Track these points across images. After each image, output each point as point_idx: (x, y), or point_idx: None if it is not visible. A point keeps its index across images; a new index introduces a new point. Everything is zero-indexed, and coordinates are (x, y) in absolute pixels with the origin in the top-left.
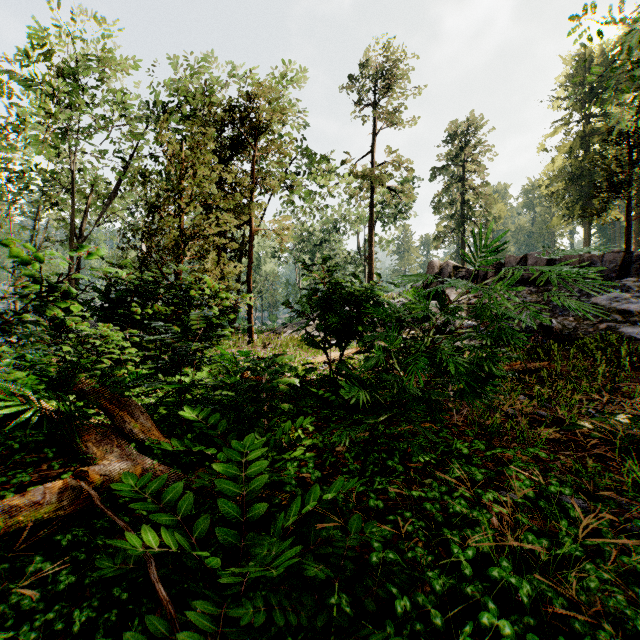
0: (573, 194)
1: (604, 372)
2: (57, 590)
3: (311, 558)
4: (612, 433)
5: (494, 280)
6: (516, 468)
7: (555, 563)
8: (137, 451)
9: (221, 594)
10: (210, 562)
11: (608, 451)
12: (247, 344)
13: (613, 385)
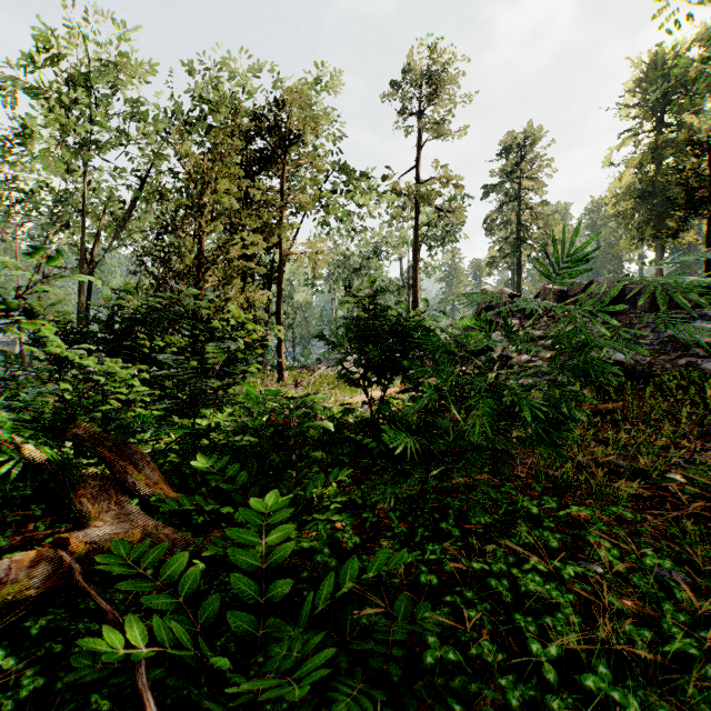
0: (643, 214)
1: (686, 414)
2: (19, 697)
3: (347, 661)
4: (709, 488)
5: (582, 298)
6: (601, 534)
7: (664, 664)
8: (140, 508)
9: (230, 704)
10: (216, 662)
11: (704, 510)
12: (277, 382)
13: (700, 430)
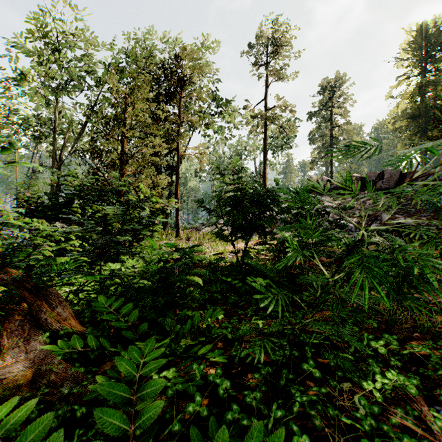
0: (412, 129)
1: None
2: None
3: None
4: None
5: None
6: None
7: None
8: (50, 341)
9: None
10: None
11: None
12: (175, 237)
13: None
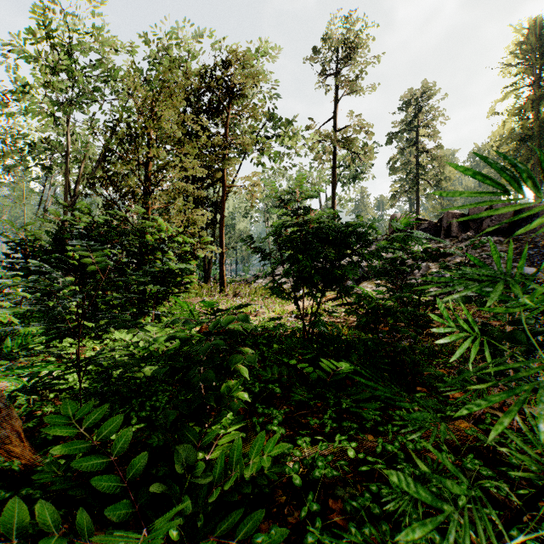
0: (523, 154)
1: None
2: None
3: None
4: None
5: None
6: None
7: None
8: None
9: None
10: None
11: None
12: (219, 293)
13: None
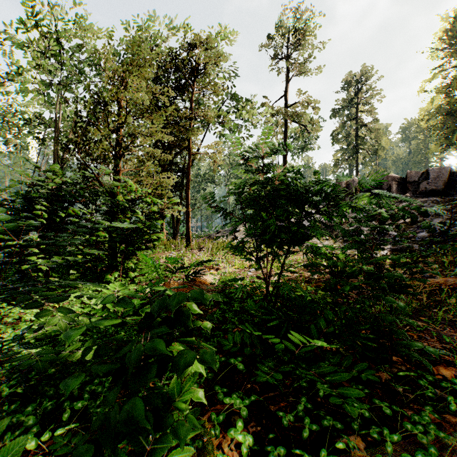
0: (449, 126)
1: None
2: None
3: None
4: None
5: None
6: None
7: None
8: None
9: None
10: None
11: None
12: (185, 247)
13: None
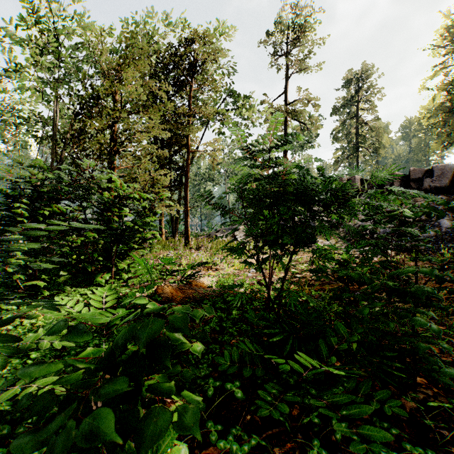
0: (451, 124)
1: None
2: None
3: None
4: None
5: None
6: None
7: None
8: None
9: None
10: None
11: None
12: (184, 246)
13: None
